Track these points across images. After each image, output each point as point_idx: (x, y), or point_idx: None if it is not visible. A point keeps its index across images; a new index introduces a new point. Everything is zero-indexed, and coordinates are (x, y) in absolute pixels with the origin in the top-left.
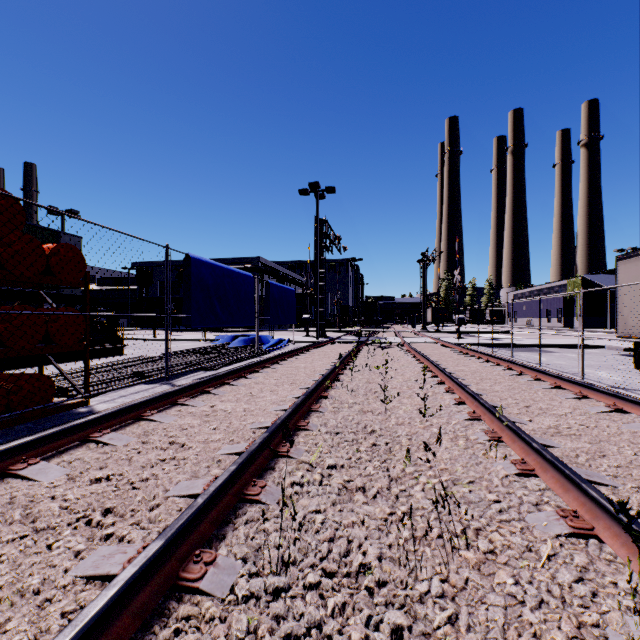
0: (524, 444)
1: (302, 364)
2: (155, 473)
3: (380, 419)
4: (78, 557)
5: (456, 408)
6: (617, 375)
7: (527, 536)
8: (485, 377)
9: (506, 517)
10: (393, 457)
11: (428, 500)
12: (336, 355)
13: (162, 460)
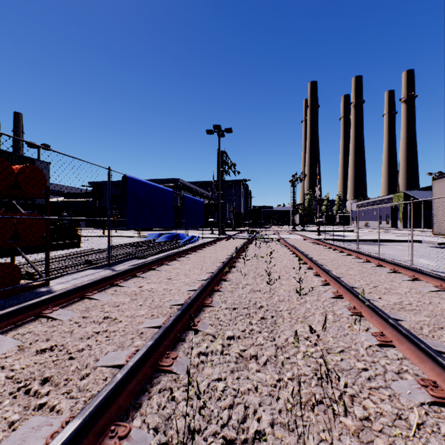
0: (381, 319)
1: (208, 254)
2: (89, 344)
3: (266, 297)
4: (11, 428)
5: (323, 288)
6: (433, 262)
7: (395, 404)
8: (341, 264)
9: (375, 385)
10: (278, 328)
11: (308, 367)
12: (232, 247)
13: (96, 333)
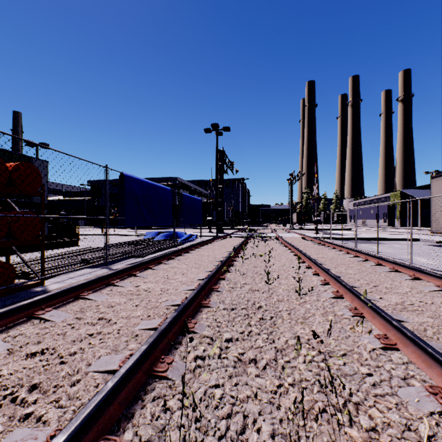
0: (384, 321)
1: (206, 253)
2: (82, 348)
3: (265, 297)
4: None
5: (323, 288)
6: (432, 260)
7: (403, 413)
8: (340, 263)
9: (380, 392)
10: (277, 330)
11: (310, 372)
12: (231, 246)
13: (90, 335)
